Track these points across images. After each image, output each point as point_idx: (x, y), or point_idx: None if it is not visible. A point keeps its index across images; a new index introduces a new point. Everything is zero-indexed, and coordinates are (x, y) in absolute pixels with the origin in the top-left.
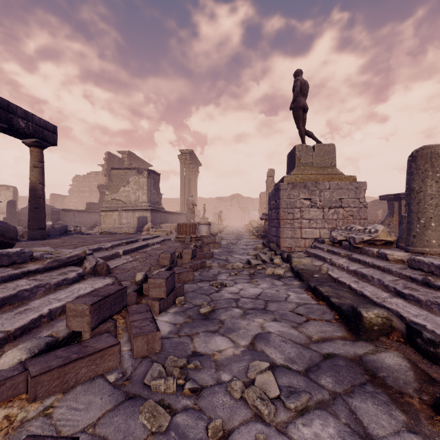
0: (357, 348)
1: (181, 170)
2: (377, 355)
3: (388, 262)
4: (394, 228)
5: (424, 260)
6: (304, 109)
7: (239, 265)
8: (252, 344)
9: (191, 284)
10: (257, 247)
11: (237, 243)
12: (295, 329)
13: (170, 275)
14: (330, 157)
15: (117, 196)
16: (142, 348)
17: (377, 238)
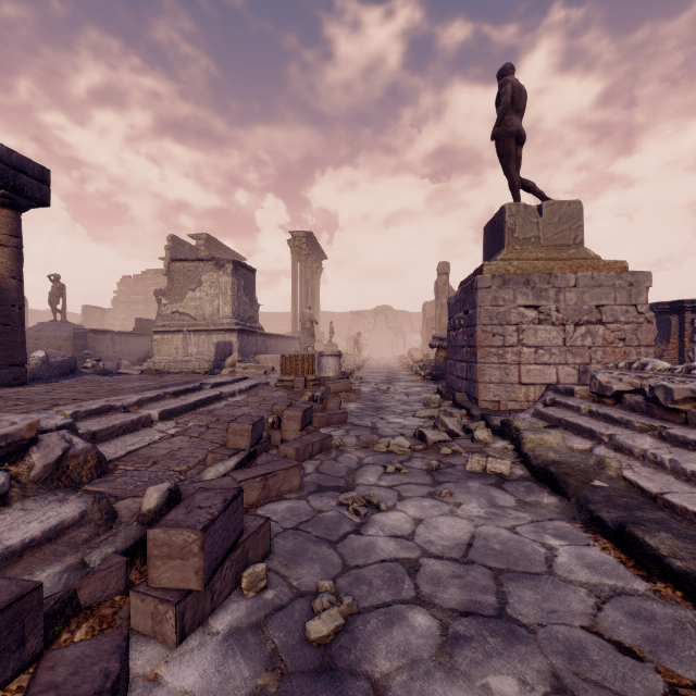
0: None
1: (293, 266)
2: None
3: None
4: (671, 363)
5: None
6: (518, 138)
7: (402, 444)
8: None
9: (295, 503)
10: (430, 399)
11: (390, 390)
12: None
13: (221, 509)
14: (572, 227)
15: (182, 308)
16: None
17: None
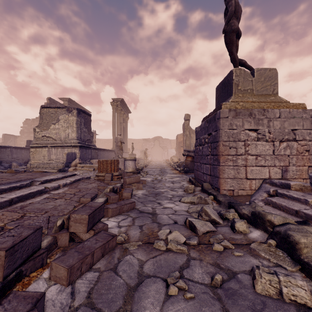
0: None
1: (113, 115)
2: None
3: None
4: None
5: None
6: (237, 34)
7: (178, 239)
8: None
9: None
10: (188, 187)
11: (162, 180)
12: None
13: None
14: (272, 84)
15: (48, 134)
16: None
17: None
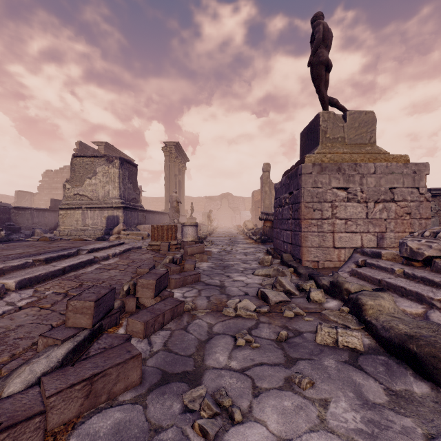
0: None
1: (166, 164)
2: None
3: None
4: None
5: None
6: (327, 66)
7: (248, 307)
8: None
9: (127, 412)
10: (264, 259)
11: (232, 251)
12: None
13: None
14: (368, 130)
15: (81, 191)
16: None
17: None
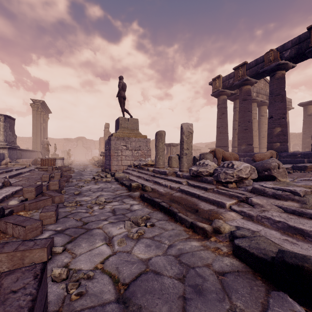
0: (129, 193)
1: (34, 116)
2: (133, 193)
3: (149, 172)
4: None
5: (156, 169)
6: (124, 98)
7: (89, 179)
8: (97, 197)
9: (65, 188)
10: (98, 171)
11: (85, 170)
12: (112, 193)
13: (59, 180)
14: (136, 125)
15: None
16: (58, 200)
17: (148, 163)
